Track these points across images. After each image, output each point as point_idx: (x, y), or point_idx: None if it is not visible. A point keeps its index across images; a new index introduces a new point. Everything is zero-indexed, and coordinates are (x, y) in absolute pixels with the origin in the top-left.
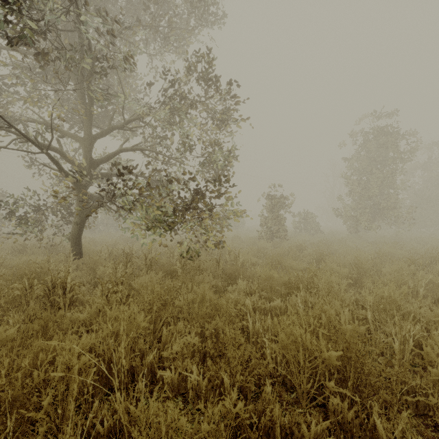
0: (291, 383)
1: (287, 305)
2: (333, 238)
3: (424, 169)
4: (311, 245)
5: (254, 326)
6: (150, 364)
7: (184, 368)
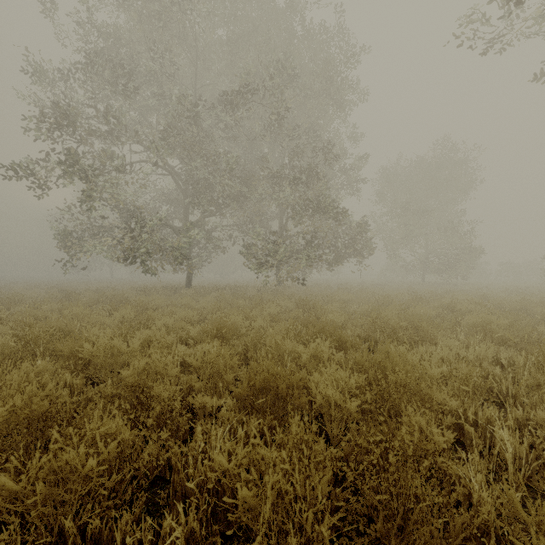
0: None
1: None
2: None
3: None
4: None
5: None
6: None
7: None
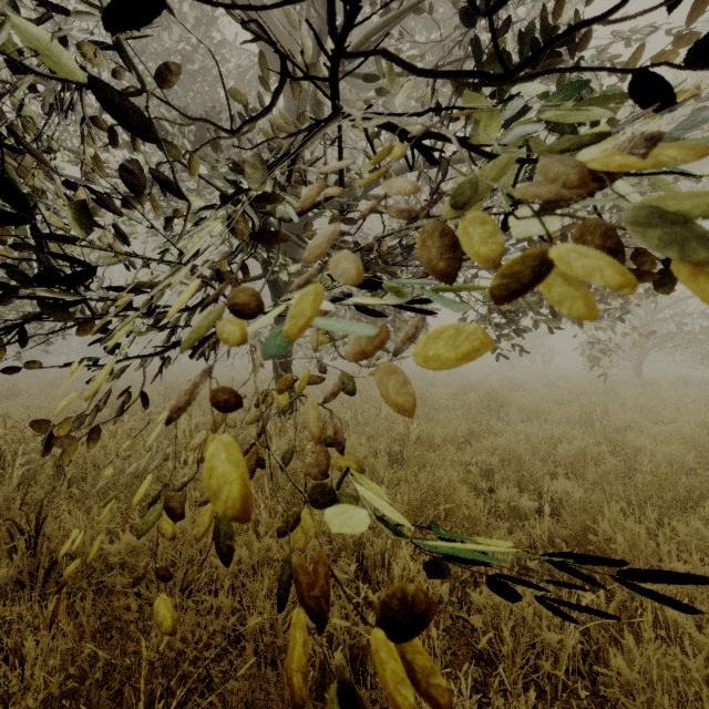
0: None
1: None
2: None
3: None
4: None
5: None
6: None
7: None
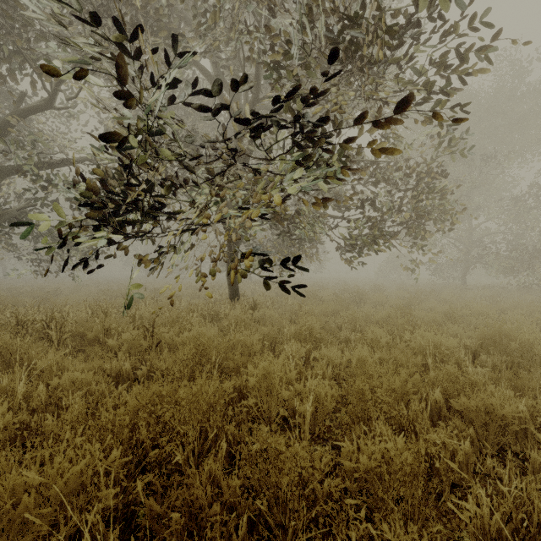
0: None
1: None
2: None
3: None
4: None
5: None
6: None
7: None
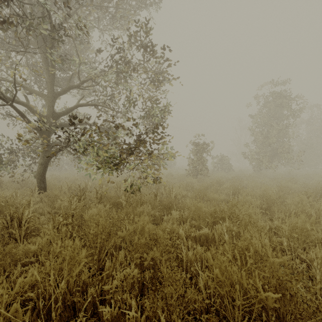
0: (224, 313)
1: (213, 233)
2: (242, 175)
3: (308, 123)
4: (227, 180)
5: (187, 253)
6: (91, 297)
7: (123, 303)
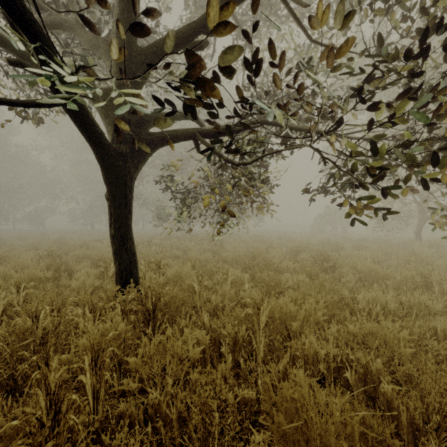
0: None
1: None
2: None
3: None
4: None
5: None
6: None
7: None
